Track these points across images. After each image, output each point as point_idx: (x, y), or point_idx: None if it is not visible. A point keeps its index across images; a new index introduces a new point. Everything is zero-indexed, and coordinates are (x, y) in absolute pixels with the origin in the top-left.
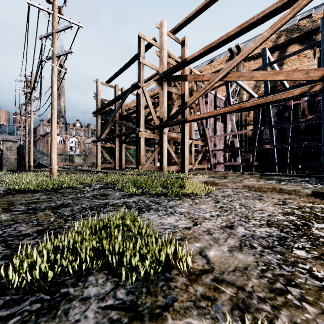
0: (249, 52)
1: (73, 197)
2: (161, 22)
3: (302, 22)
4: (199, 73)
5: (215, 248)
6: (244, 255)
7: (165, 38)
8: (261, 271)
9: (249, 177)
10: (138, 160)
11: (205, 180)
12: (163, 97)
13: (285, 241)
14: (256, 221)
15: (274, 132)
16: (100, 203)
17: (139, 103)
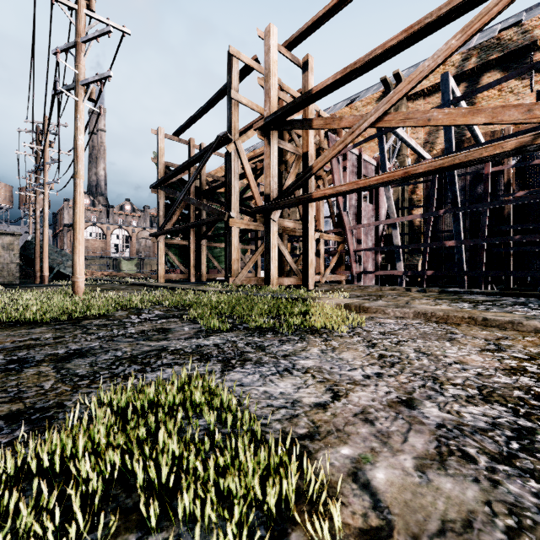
0: (424, 75)
1: (103, 336)
2: (267, 27)
3: (506, 33)
4: None
5: (386, 460)
6: (455, 481)
7: (275, 55)
8: (508, 535)
9: (420, 296)
10: (228, 266)
11: (345, 303)
12: (271, 159)
13: (533, 441)
14: (458, 390)
15: None
16: (152, 348)
17: (230, 168)
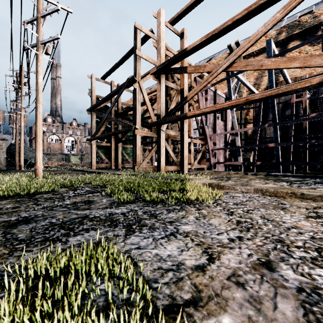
0: (258, 37)
1: (47, 206)
2: (158, 10)
3: (303, 17)
4: None
5: None
6: None
7: (163, 28)
8: None
9: (254, 178)
10: (134, 159)
11: (208, 183)
12: (161, 92)
13: None
14: (302, 252)
15: None
16: (78, 215)
17: (136, 98)
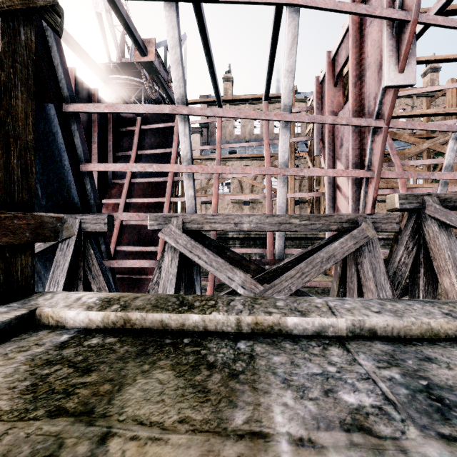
0: None
1: None
2: None
3: None
4: None
5: None
6: None
7: None
8: None
9: None
10: None
11: None
12: None
13: None
14: None
15: None
16: None
17: None
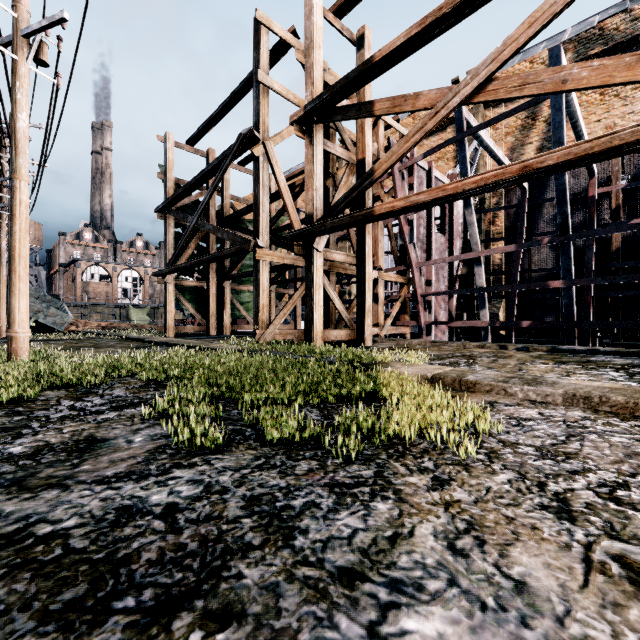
0: (556, 10)
1: None
2: None
3: (611, 21)
4: (394, 122)
5: None
6: None
7: (319, 20)
8: None
9: (528, 358)
10: (255, 315)
11: (434, 374)
12: (314, 164)
13: None
14: None
15: (550, 257)
16: None
17: (258, 179)
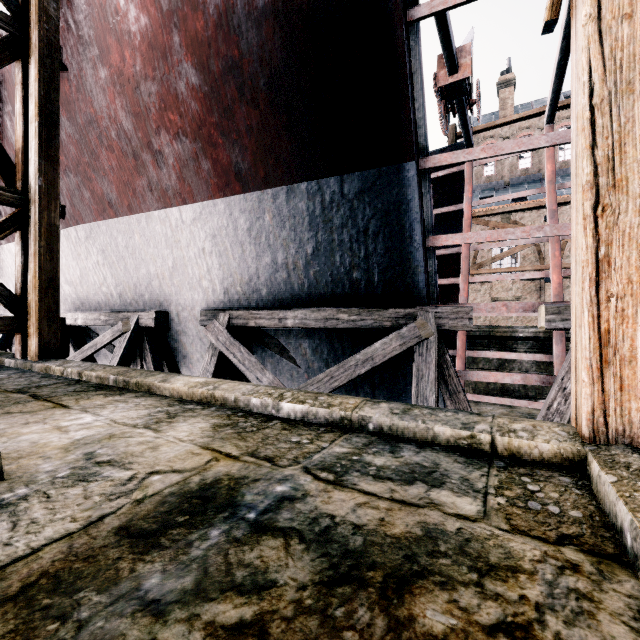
0: None
1: None
2: None
3: None
4: None
5: None
6: None
7: None
8: None
9: None
10: None
11: None
12: None
13: None
14: None
15: None
16: None
17: None
